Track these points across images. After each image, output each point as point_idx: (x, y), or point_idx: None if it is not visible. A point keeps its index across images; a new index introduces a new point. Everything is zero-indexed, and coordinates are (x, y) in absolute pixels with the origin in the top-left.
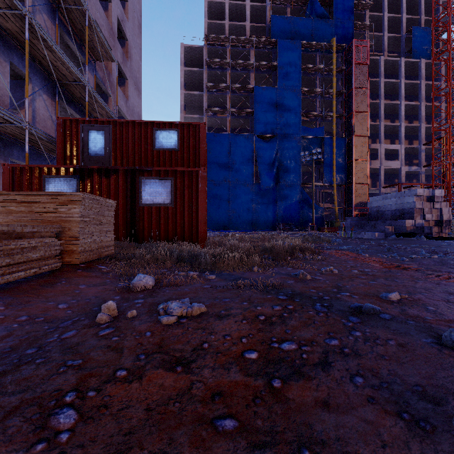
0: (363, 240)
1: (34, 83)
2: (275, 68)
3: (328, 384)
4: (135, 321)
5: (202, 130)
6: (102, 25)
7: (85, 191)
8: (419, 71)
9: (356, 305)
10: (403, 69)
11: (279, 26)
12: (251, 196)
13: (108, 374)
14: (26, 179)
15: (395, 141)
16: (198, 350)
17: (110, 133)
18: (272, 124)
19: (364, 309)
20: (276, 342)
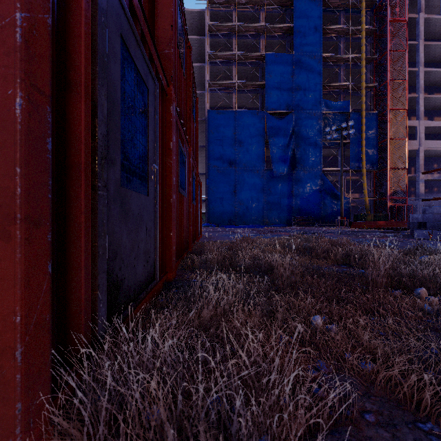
0: None
1: None
2: (290, 32)
3: None
4: None
5: None
6: None
7: None
8: None
9: None
10: None
11: None
12: (261, 184)
13: None
14: None
15: (434, 118)
16: None
17: None
18: (286, 98)
19: None
20: None
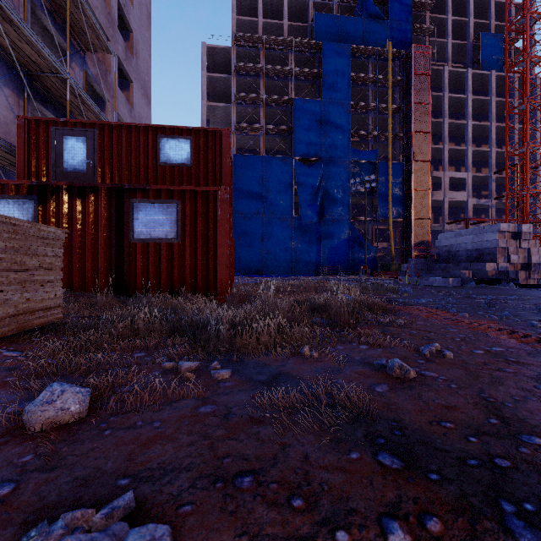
0: (437, 289)
1: None
2: (319, 77)
3: None
4: None
5: (225, 139)
6: (96, 6)
7: (47, 219)
8: (489, 85)
9: None
10: (471, 83)
11: (324, 26)
12: (290, 232)
13: None
14: None
15: (461, 168)
16: None
17: (95, 140)
18: (315, 145)
19: None
20: None
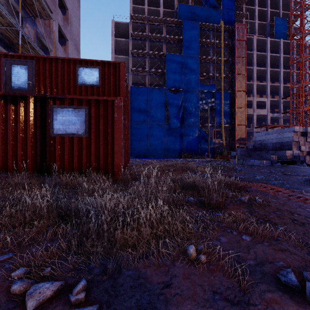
0: (258, 167)
1: None
2: (181, 41)
3: None
4: None
5: (122, 69)
6: None
7: None
8: (279, 47)
9: None
10: (269, 46)
11: (184, 11)
12: (164, 133)
13: None
14: None
15: (263, 96)
16: None
17: (33, 67)
18: (178, 81)
19: None
20: None
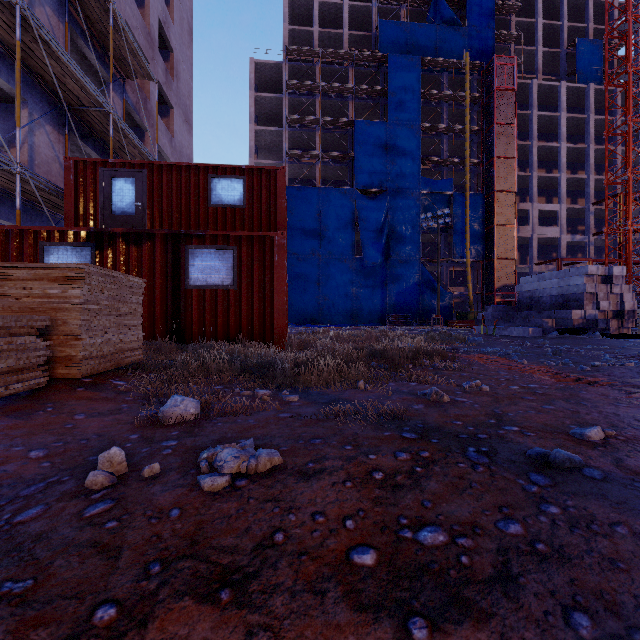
0: (512, 339)
1: (32, 107)
2: (384, 95)
3: (523, 633)
4: (156, 485)
5: (280, 179)
6: (135, 27)
7: (104, 265)
8: (586, 101)
9: (537, 451)
10: (564, 98)
11: (390, 35)
12: (350, 276)
13: (76, 619)
14: (15, 247)
15: (552, 199)
16: (266, 549)
17: (144, 181)
18: (379, 174)
19: (554, 460)
20: (408, 528)
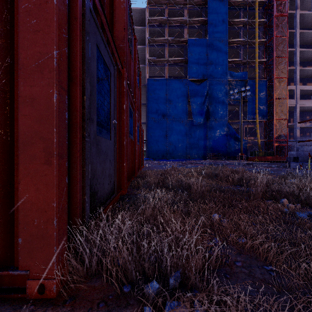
0: None
1: None
2: (205, 23)
3: None
4: None
5: None
6: None
7: None
8: None
9: None
10: None
11: None
12: (185, 130)
13: None
14: None
15: (306, 84)
16: None
17: None
18: (202, 70)
19: None
20: None
